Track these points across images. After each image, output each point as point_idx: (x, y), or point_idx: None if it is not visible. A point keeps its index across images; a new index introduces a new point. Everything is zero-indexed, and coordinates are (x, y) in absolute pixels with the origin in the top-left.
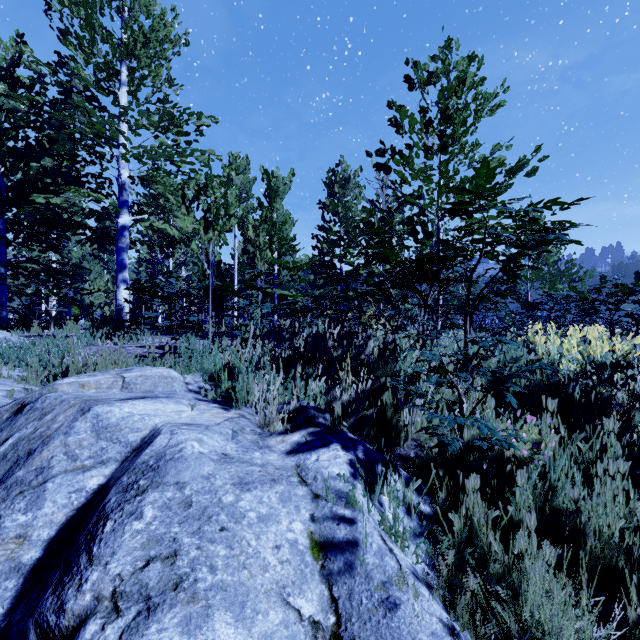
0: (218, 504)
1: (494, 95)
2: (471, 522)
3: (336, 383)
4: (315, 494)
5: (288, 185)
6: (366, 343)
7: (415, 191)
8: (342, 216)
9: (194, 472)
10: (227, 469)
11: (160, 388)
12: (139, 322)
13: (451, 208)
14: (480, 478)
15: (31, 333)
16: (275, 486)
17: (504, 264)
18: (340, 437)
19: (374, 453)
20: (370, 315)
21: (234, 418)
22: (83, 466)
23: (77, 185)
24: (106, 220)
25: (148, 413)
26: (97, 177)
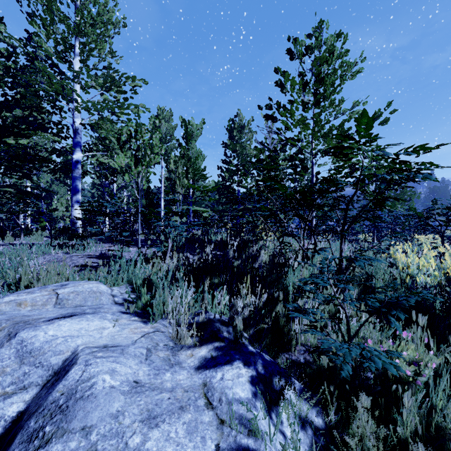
0: (124, 450)
1: (354, 64)
2: (362, 441)
3: (237, 291)
4: (220, 419)
5: (200, 130)
6: (259, 253)
7: (296, 136)
8: (239, 153)
9: (103, 411)
10: (137, 402)
11: (89, 302)
12: (85, 235)
13: (334, 152)
14: (366, 392)
15: (5, 241)
16: (182, 415)
17: (371, 195)
18: (242, 352)
19: (271, 366)
20: (261, 229)
21: (150, 333)
22: (4, 393)
23: (43, 130)
24: (68, 155)
25: (71, 334)
26: (57, 124)
